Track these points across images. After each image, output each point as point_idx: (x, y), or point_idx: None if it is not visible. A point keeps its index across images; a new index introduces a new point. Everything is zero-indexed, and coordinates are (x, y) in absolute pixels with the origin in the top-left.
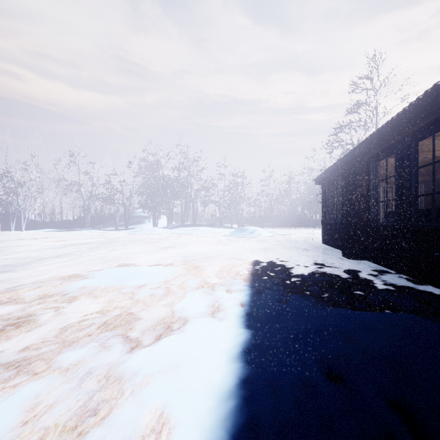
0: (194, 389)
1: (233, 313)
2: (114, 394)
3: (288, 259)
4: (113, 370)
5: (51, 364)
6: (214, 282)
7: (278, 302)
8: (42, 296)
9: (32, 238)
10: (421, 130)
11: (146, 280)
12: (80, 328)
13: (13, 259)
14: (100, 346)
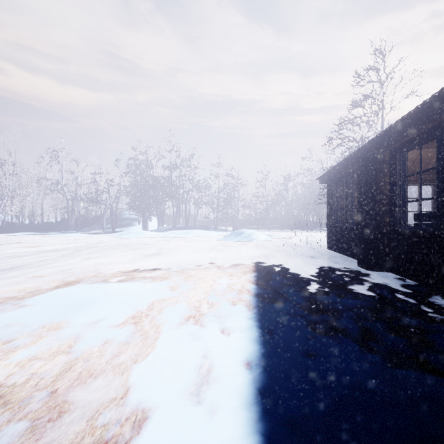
0: None
1: (234, 395)
2: None
3: (295, 271)
4: None
5: None
6: (205, 312)
7: (304, 356)
8: None
9: None
10: None
11: (107, 312)
12: None
13: None
14: None
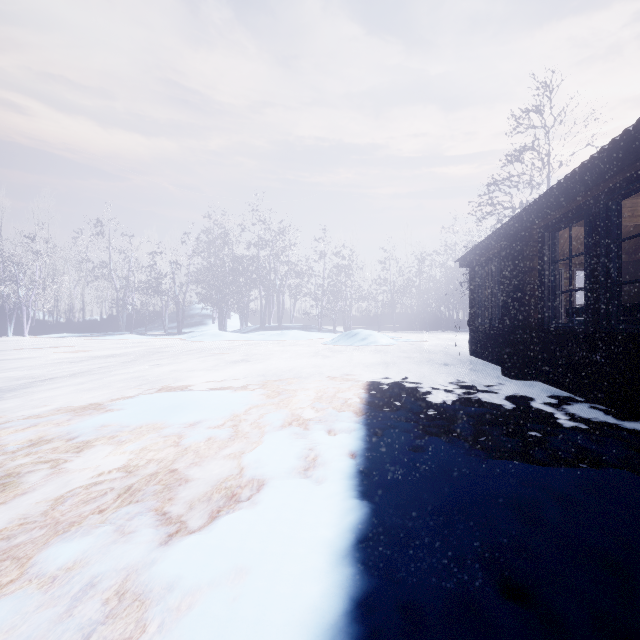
0: (271, 621)
1: (338, 471)
2: (129, 631)
3: (420, 379)
4: (132, 579)
5: (26, 569)
6: (309, 417)
7: (410, 450)
8: (36, 442)
9: (37, 347)
10: (627, 183)
11: (203, 415)
12: (87, 499)
13: (2, 380)
14: (116, 533)
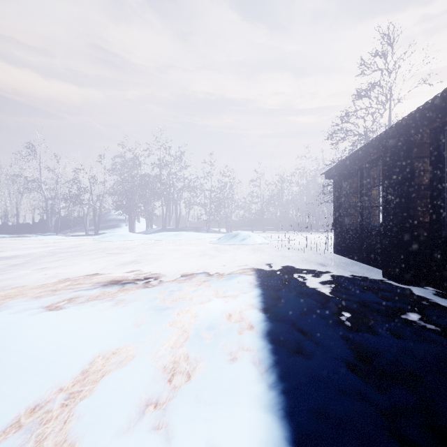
0: None
1: None
2: None
3: (309, 286)
4: None
5: None
6: (179, 385)
7: None
8: None
9: None
10: None
11: None
12: None
13: None
14: None
